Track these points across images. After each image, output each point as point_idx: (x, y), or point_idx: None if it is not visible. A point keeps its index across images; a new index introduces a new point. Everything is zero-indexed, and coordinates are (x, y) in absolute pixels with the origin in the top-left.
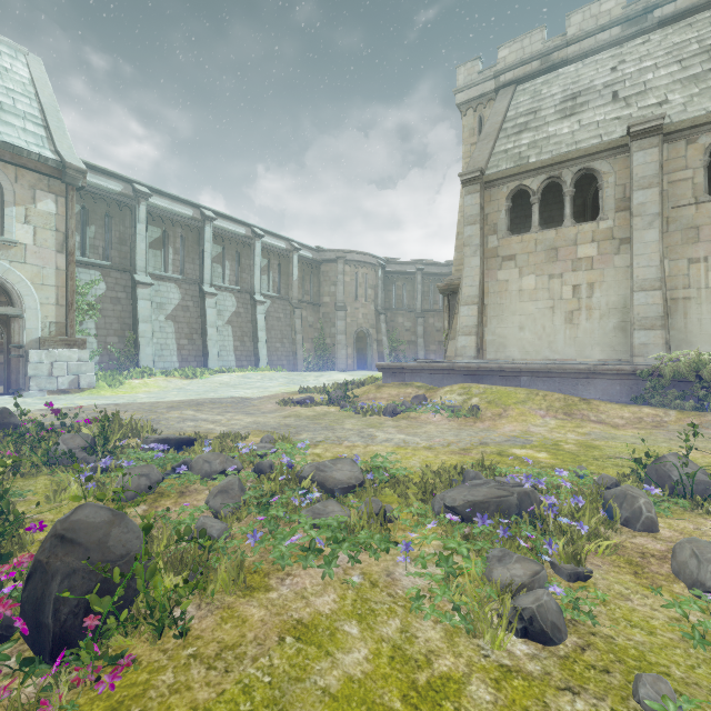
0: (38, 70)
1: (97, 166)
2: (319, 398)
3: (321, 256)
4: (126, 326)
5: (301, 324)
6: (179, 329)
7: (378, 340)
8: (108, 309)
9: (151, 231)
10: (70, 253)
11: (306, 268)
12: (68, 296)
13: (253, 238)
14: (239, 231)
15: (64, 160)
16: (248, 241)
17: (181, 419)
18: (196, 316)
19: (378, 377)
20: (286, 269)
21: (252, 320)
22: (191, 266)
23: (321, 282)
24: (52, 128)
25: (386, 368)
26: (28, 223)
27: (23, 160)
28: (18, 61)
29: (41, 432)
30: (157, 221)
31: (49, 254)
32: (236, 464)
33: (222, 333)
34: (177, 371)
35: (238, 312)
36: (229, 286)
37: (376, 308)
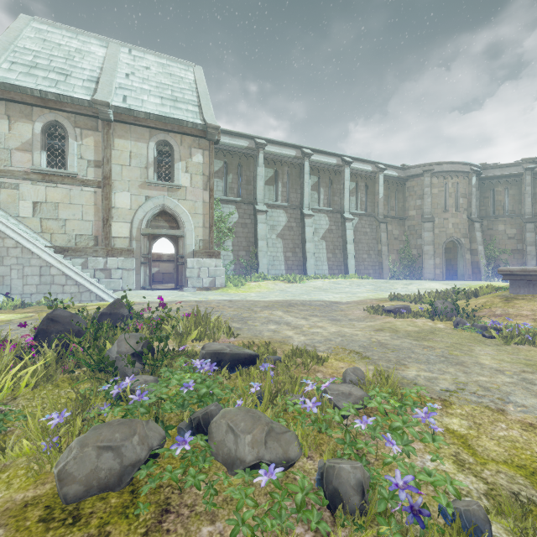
0: (199, 74)
1: (233, 131)
2: (414, 307)
3: (406, 173)
4: (250, 243)
5: (386, 237)
6: (285, 244)
7: (471, 249)
8: (239, 231)
9: (267, 172)
10: (211, 190)
11: (390, 186)
12: (209, 220)
13: (343, 165)
14: (331, 162)
15: (206, 122)
16: (338, 169)
17: (267, 320)
18: (297, 234)
19: (498, 286)
20: (371, 189)
21: (342, 235)
22: (294, 195)
23: (406, 198)
24: (202, 105)
25: (517, 274)
26: (187, 172)
27: (184, 129)
28: (189, 72)
29: (140, 324)
30: (270, 164)
31: (199, 192)
32: (285, 447)
33: (318, 247)
34: (282, 276)
35: (330, 229)
36: (323, 208)
37: (468, 216)
